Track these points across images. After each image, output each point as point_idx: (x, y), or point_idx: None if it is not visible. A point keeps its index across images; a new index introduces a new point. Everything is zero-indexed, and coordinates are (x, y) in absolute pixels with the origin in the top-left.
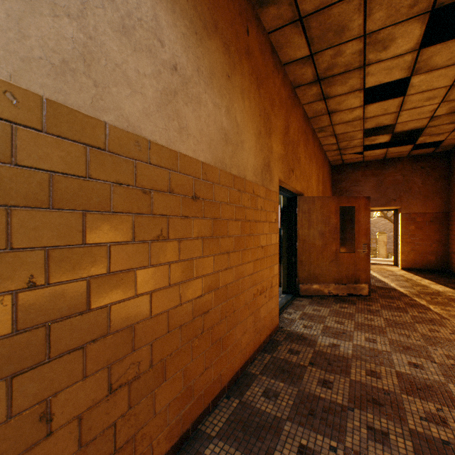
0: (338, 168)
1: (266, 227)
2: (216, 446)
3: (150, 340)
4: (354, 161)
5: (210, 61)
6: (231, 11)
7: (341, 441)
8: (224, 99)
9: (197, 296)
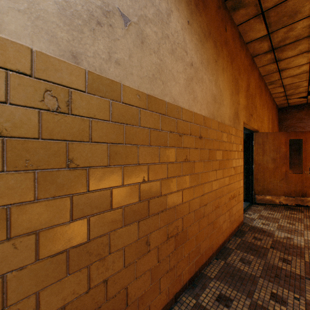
0: (284, 109)
1: (235, 155)
2: (215, 283)
3: (182, 216)
4: (298, 103)
5: (207, 55)
6: (217, 20)
7: (302, 295)
8: (213, 76)
9: (201, 195)
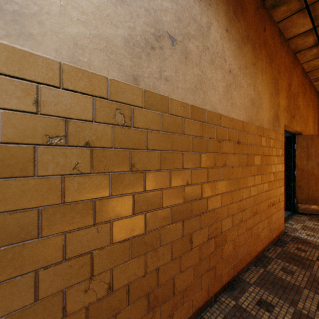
0: None
1: (275, 159)
2: (255, 288)
3: (220, 219)
4: None
5: (245, 59)
6: (255, 22)
7: None
8: (251, 79)
9: (239, 200)
